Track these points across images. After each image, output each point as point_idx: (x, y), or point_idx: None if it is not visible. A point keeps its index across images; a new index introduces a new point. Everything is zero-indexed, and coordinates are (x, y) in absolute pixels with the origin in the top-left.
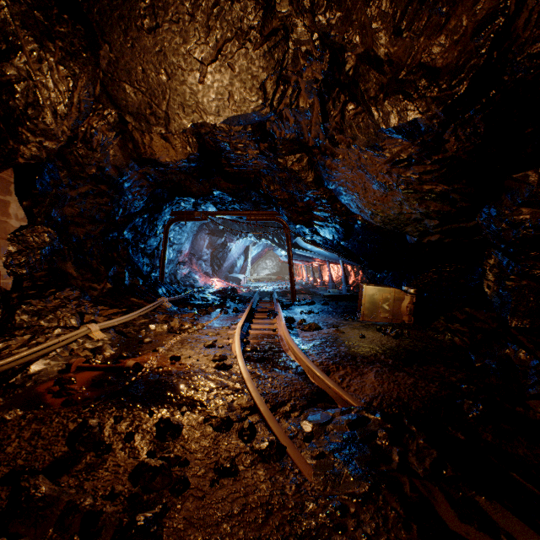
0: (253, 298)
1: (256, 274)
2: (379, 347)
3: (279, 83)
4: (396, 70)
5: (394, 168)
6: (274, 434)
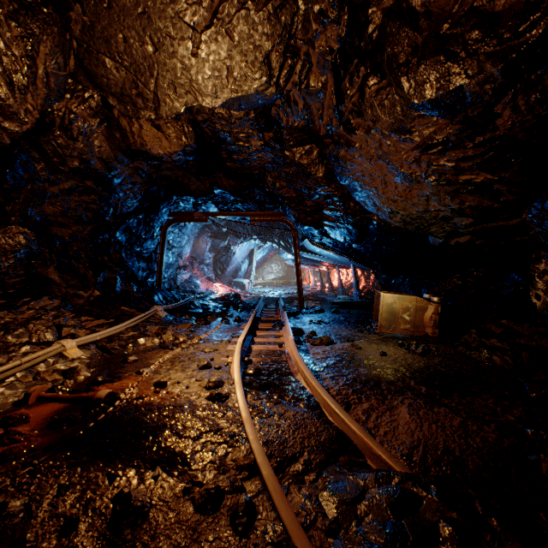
0: (257, 305)
1: (261, 279)
2: (405, 368)
3: (287, 55)
4: (435, 24)
5: (424, 155)
6: (282, 523)
